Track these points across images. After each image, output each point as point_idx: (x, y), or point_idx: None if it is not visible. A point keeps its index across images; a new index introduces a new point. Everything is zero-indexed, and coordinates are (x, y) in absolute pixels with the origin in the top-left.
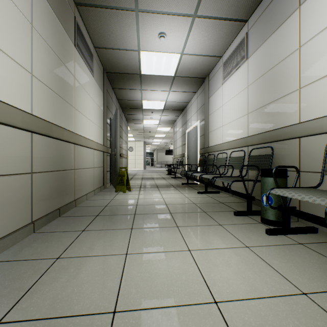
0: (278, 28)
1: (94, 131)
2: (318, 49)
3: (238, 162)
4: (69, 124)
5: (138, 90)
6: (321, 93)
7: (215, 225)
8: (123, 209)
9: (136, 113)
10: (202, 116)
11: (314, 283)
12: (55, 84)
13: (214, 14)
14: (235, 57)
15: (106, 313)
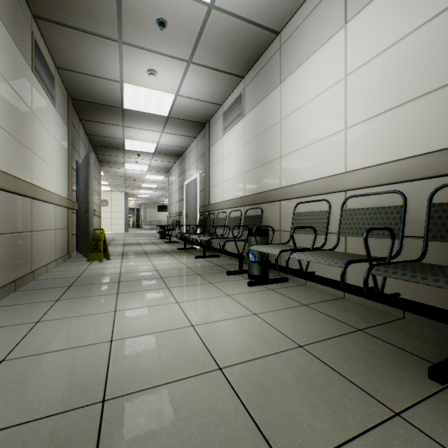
0: (267, 97)
1: (55, 180)
2: (290, 127)
3: (236, 222)
4: (26, 173)
5: (118, 126)
6: (292, 165)
7: (206, 284)
8: (104, 278)
9: (115, 154)
10: (202, 167)
11: (265, 309)
12: (10, 123)
13: (211, 64)
14: (234, 111)
15: (104, 342)
